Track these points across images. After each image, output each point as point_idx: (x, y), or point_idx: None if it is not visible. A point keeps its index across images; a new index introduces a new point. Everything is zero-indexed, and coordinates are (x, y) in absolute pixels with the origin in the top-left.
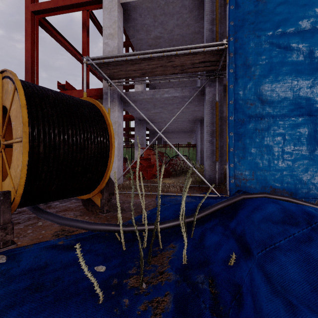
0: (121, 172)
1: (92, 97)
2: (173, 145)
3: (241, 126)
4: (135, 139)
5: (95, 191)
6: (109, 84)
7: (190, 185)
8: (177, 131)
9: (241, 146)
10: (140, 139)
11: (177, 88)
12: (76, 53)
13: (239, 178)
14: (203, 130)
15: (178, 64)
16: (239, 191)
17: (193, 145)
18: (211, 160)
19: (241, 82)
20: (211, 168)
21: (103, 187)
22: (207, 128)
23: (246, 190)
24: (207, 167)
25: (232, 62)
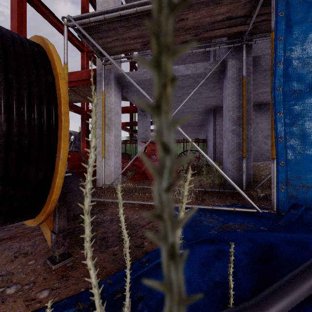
0: (120, 171)
1: (85, 81)
2: (181, 141)
3: (298, 101)
4: (139, 133)
5: (40, 215)
6: (103, 62)
7: (207, 189)
8: (184, 125)
9: (298, 133)
10: (144, 133)
11: (188, 65)
12: (74, 39)
13: (295, 185)
14: (217, 122)
15: (192, 24)
16: (296, 205)
17: (203, 140)
18: (235, 156)
19: (297, 30)
20: (236, 167)
21: (52, 209)
22: (230, 114)
23: (307, 204)
24: (230, 165)
25: (282, 1)
